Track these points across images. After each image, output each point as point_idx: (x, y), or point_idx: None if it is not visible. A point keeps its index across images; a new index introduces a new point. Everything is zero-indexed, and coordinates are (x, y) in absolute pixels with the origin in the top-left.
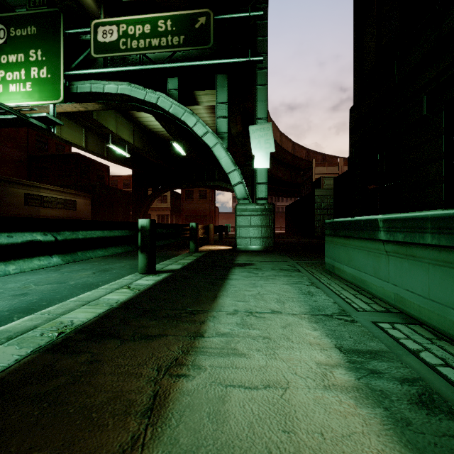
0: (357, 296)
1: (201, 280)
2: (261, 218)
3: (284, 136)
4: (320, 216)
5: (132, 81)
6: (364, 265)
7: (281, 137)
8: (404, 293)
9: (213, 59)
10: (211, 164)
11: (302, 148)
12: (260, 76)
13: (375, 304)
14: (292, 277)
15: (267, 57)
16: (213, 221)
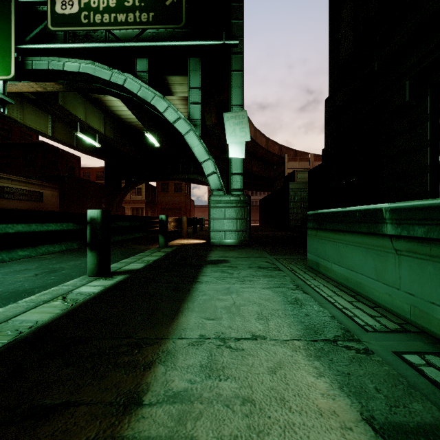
0: (356, 305)
1: (163, 285)
2: (236, 210)
3: (258, 131)
4: (293, 209)
5: (96, 61)
6: (362, 265)
7: (255, 133)
8: (427, 306)
9: (185, 40)
10: (186, 157)
11: (275, 144)
12: (235, 61)
13: (383, 318)
14: (273, 278)
15: (243, 41)
16: (189, 214)
